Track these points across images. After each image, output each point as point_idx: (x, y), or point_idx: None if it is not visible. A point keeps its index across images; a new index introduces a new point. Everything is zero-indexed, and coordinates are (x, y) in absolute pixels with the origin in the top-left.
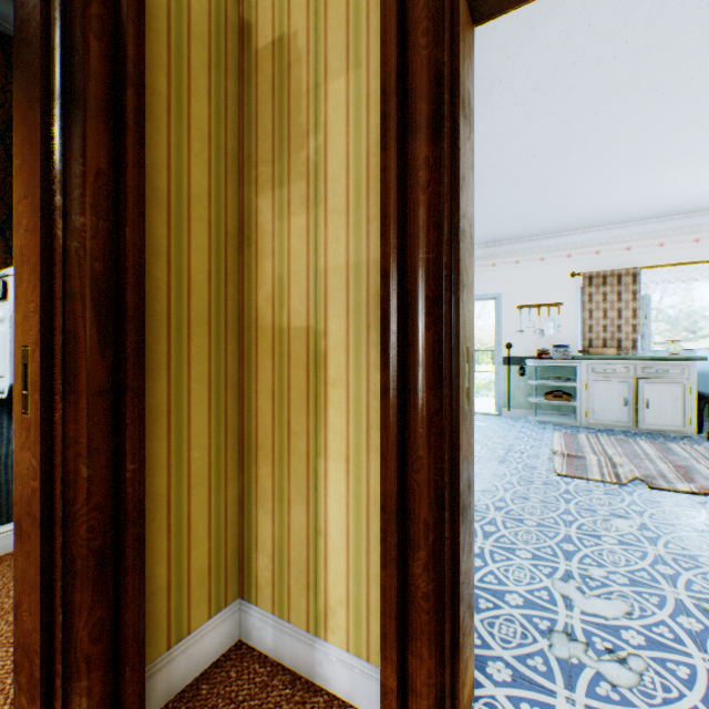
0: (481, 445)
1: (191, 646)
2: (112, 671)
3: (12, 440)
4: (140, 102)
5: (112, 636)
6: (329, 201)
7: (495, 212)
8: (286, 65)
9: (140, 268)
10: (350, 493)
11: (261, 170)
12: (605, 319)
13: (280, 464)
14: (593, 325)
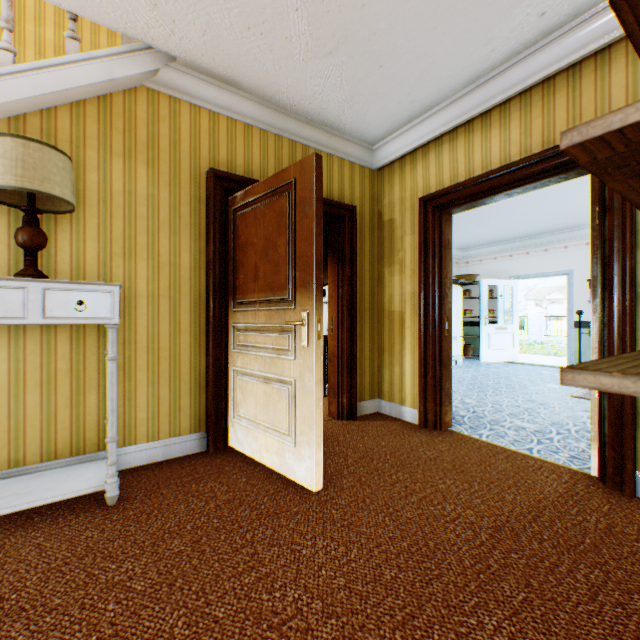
0: (530, 382)
1: (365, 404)
2: (350, 396)
3: None
4: (356, 256)
5: (350, 387)
6: (406, 272)
7: (550, 214)
8: (393, 228)
9: (356, 298)
10: (412, 360)
11: (385, 260)
12: None
13: (391, 354)
14: None
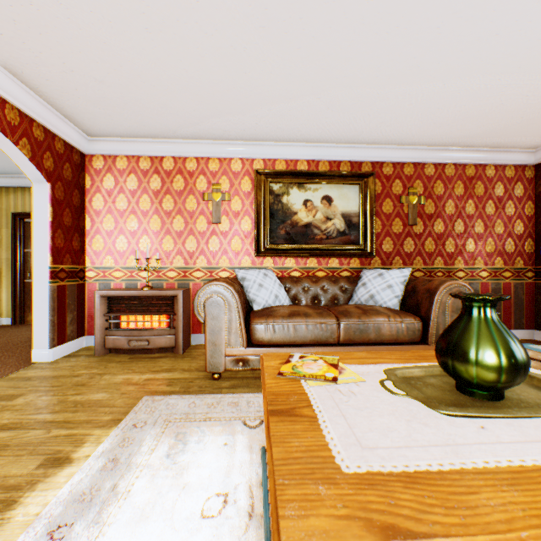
0: None
1: None
2: None
3: None
4: None
5: None
6: (4, 247)
7: None
8: None
9: None
10: (8, 293)
11: None
12: None
13: None
14: None
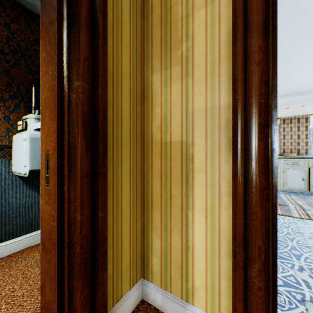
0: None
1: (122, 304)
2: None
3: (28, 195)
4: (104, 21)
5: (91, 304)
6: (195, 75)
7: None
8: (168, 7)
9: (104, 109)
10: (208, 228)
11: (154, 62)
12: (291, 139)
13: (165, 211)
14: (285, 142)
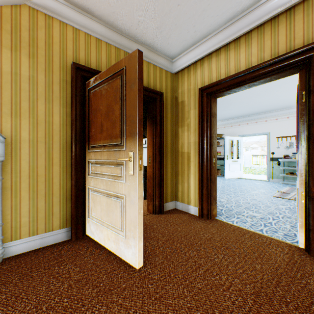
0: (251, 188)
1: (168, 204)
2: (160, 200)
3: None
4: (163, 121)
5: (160, 195)
6: (191, 130)
7: (260, 104)
8: (183, 106)
9: (163, 144)
10: (194, 180)
11: (179, 123)
12: None
13: (182, 176)
14: None
